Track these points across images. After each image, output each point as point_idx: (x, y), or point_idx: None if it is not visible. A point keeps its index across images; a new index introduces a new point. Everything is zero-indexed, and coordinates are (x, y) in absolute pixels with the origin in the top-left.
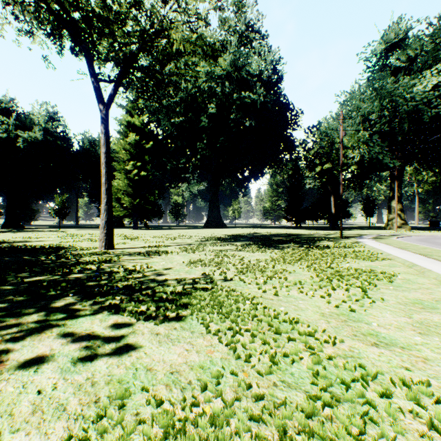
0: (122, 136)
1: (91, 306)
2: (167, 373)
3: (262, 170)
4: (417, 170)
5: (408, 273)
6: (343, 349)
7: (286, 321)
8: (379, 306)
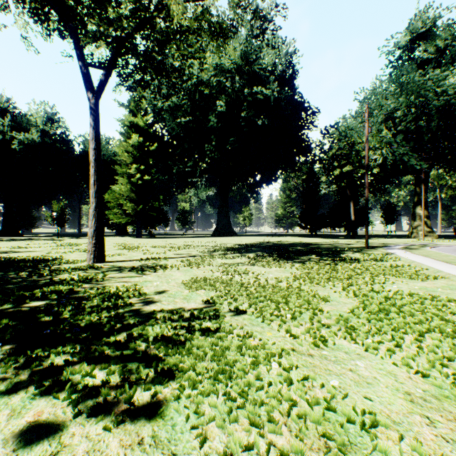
0: (125, 137)
1: (17, 370)
2: None
3: (275, 174)
4: (446, 173)
5: None
6: None
7: (354, 421)
8: None
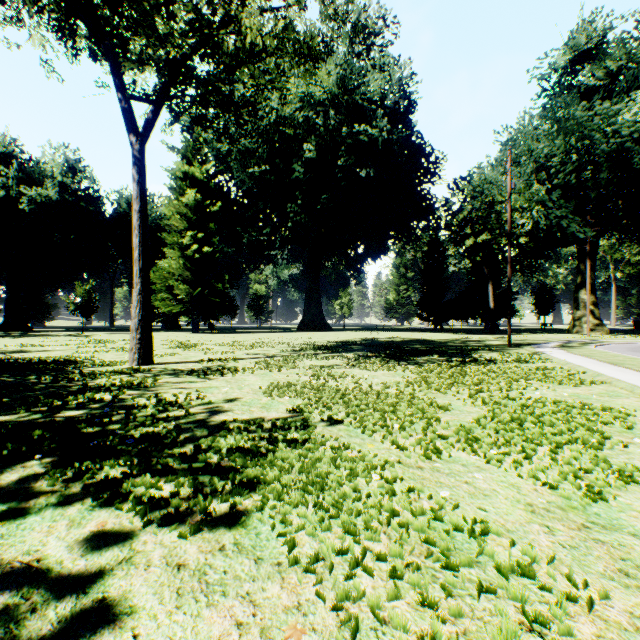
0: (176, 193)
1: (66, 483)
2: None
3: (385, 245)
4: (620, 243)
5: None
6: (618, 625)
7: (462, 529)
8: (637, 487)
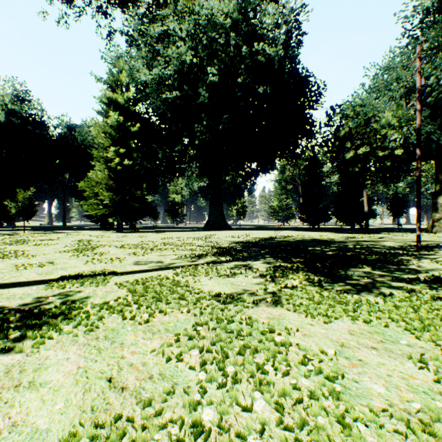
0: (103, 116)
1: None
2: None
3: (273, 162)
4: None
5: None
6: None
7: None
8: None
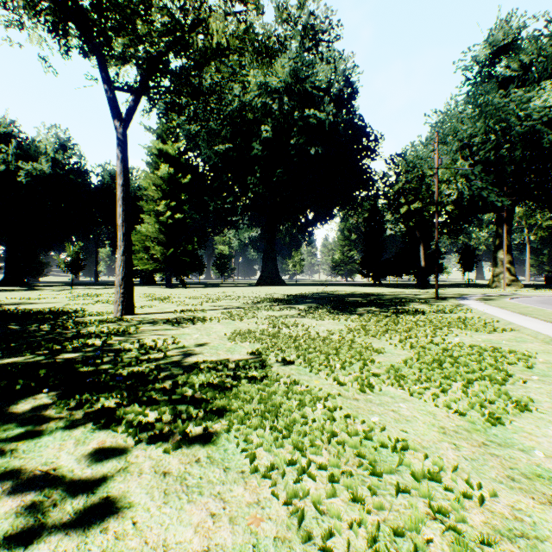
0: (152, 168)
1: (71, 411)
2: None
3: (331, 212)
4: (532, 211)
5: (549, 353)
6: (502, 515)
7: (387, 446)
8: (530, 414)
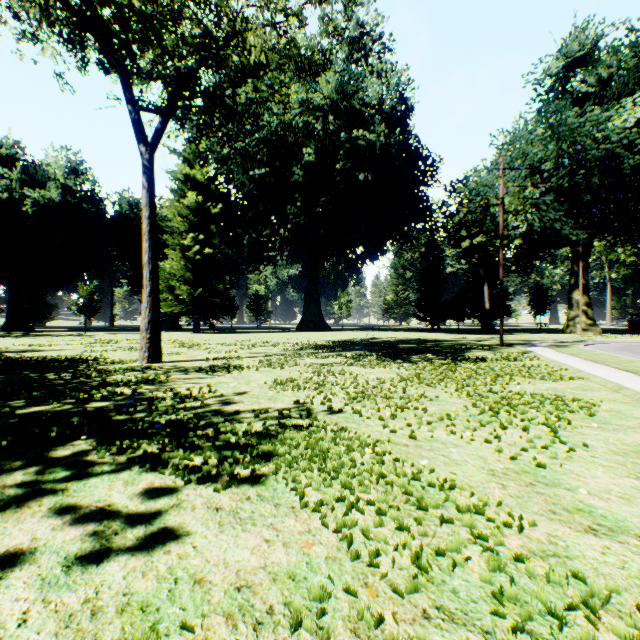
0: (178, 195)
1: (113, 456)
2: (231, 589)
3: (383, 246)
4: (611, 245)
5: (615, 401)
6: (538, 540)
7: (434, 485)
8: (582, 458)
